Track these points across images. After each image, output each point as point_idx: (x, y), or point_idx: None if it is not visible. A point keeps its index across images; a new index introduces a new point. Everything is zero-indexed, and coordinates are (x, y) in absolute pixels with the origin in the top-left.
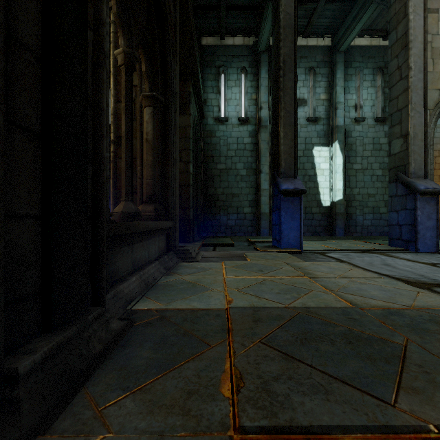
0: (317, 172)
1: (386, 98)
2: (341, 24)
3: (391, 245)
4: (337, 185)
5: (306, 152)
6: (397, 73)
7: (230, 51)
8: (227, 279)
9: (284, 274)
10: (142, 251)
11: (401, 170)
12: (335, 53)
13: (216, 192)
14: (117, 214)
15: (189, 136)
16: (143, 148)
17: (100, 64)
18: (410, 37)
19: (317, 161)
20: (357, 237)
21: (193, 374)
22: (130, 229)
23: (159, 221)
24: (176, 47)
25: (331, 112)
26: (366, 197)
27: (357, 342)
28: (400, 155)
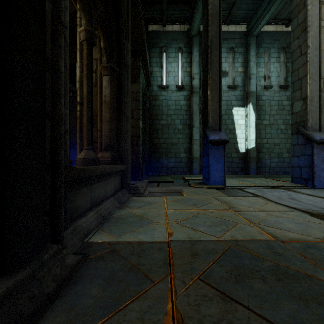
0: (235, 127)
1: (287, 71)
2: (254, 14)
3: (293, 182)
4: (250, 137)
5: (227, 112)
6: (298, 50)
7: (170, 36)
8: (168, 212)
9: (213, 208)
10: (100, 190)
11: (301, 125)
12: (249, 36)
13: (160, 141)
14: (80, 160)
15: (139, 99)
16: (102, 108)
17: (58, 32)
18: (308, 23)
19: (236, 118)
20: (266, 176)
21: (137, 317)
22: (88, 173)
23: (114, 165)
24: (128, 29)
25: (246, 81)
26: (273, 145)
27: (286, 279)
28: (300, 113)
